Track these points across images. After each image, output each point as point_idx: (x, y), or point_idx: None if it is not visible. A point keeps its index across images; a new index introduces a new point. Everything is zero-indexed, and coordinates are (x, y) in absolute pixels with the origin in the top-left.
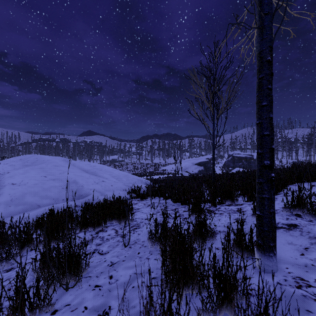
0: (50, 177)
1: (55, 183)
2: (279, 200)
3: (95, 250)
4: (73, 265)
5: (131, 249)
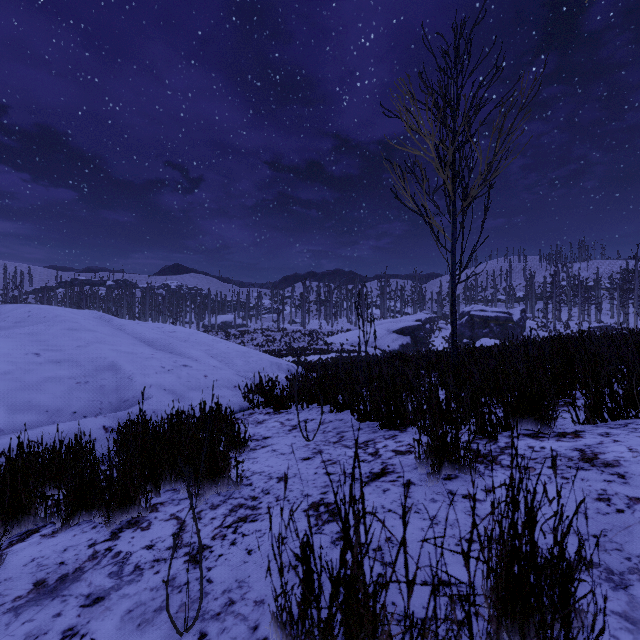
0: (50, 357)
1: (60, 370)
2: None
3: (67, 634)
4: None
5: None
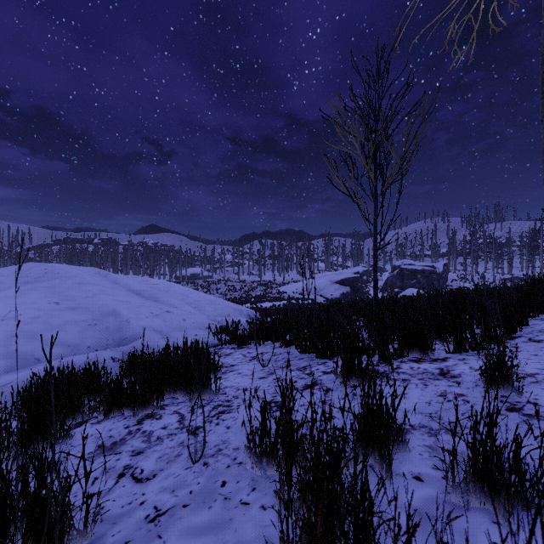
0: (67, 305)
1: (75, 315)
2: (524, 350)
3: (127, 467)
4: (44, 532)
5: (206, 469)
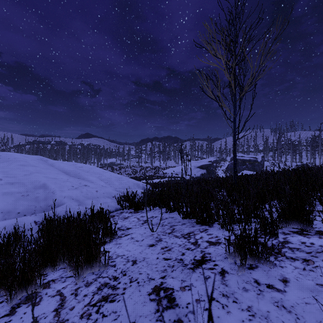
0: (7, 181)
1: (12, 188)
2: None
3: None
4: None
5: None
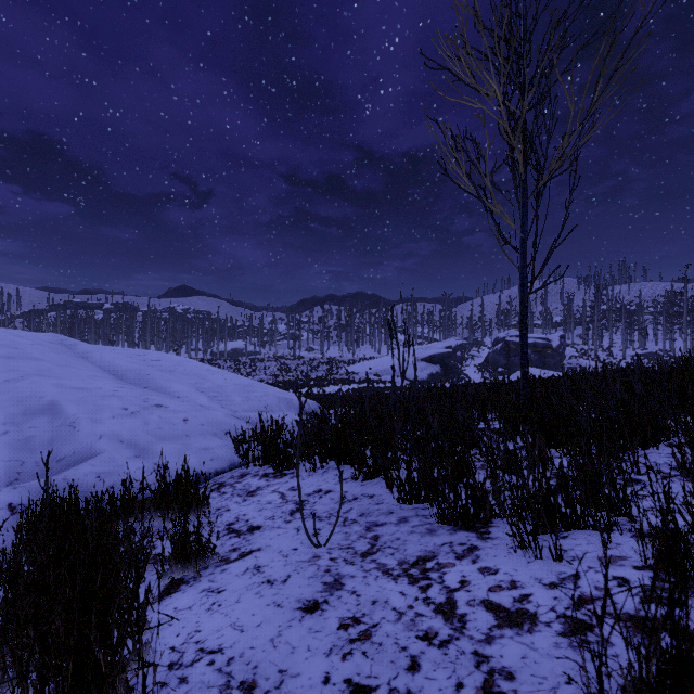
0: None
1: None
2: None
3: None
4: None
5: None
